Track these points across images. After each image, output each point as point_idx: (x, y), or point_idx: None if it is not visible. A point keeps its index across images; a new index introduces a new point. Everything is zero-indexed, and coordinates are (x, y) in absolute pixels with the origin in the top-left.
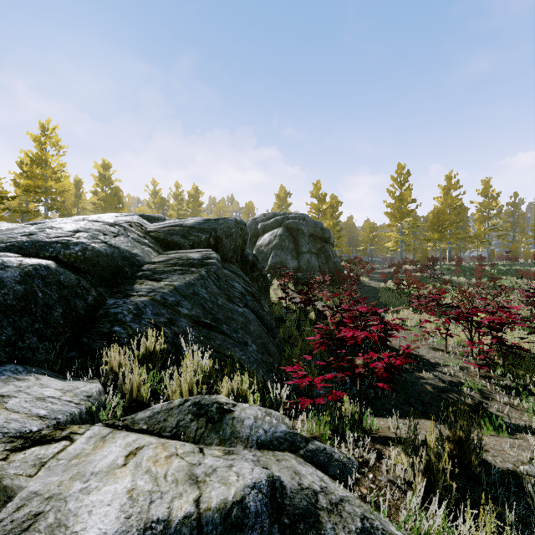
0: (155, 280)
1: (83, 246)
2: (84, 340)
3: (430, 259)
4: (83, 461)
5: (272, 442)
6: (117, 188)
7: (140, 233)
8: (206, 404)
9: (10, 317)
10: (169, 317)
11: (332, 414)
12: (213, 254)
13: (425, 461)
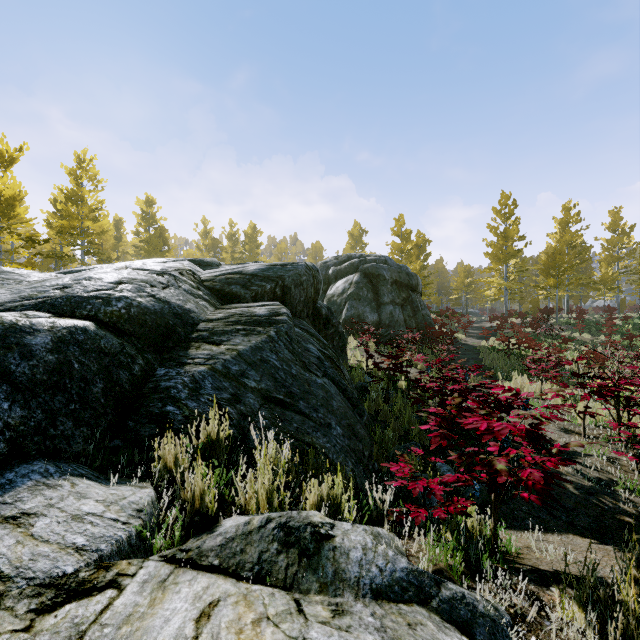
0: (214, 343)
1: (127, 301)
2: (129, 424)
3: (544, 311)
4: (136, 630)
5: (391, 588)
6: (162, 228)
7: (192, 283)
8: (297, 526)
9: (40, 396)
10: (233, 392)
11: (452, 529)
12: (282, 309)
13: (622, 626)
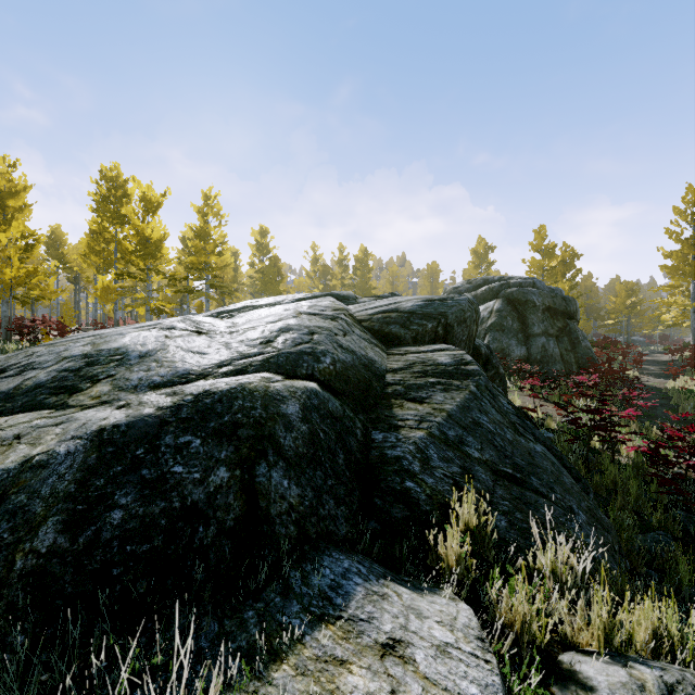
0: (416, 401)
1: (330, 356)
2: (377, 502)
3: None
4: None
5: None
6: (276, 257)
7: (357, 326)
8: None
9: (305, 471)
10: (460, 464)
11: None
12: (466, 355)
13: None
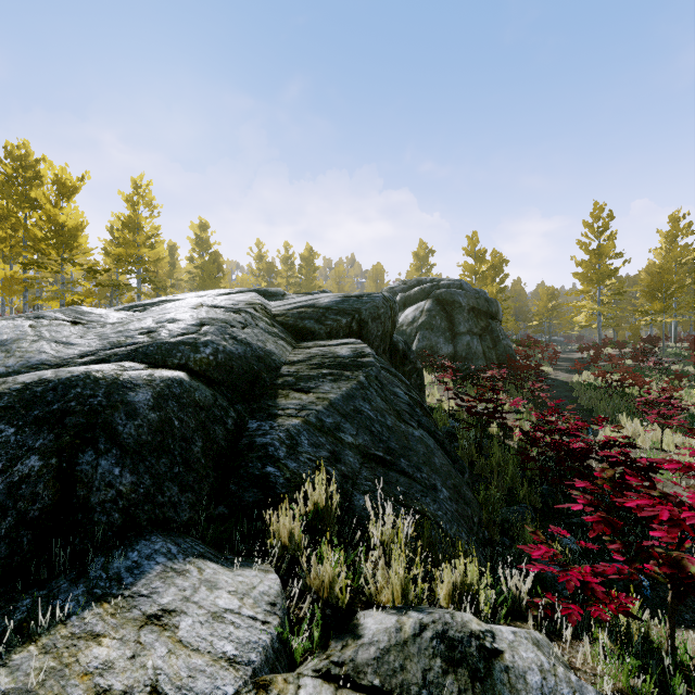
0: (302, 391)
1: (213, 346)
2: (231, 488)
3: (647, 340)
4: None
5: None
6: (216, 253)
7: (267, 320)
8: (459, 638)
9: (146, 459)
10: (330, 448)
11: (609, 629)
12: (366, 348)
13: None
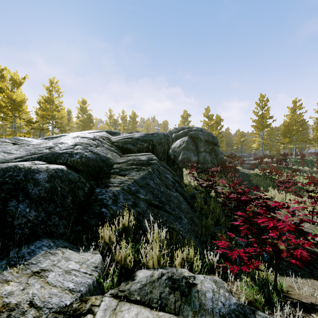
0: (122, 175)
1: (80, 154)
2: (84, 218)
3: (283, 155)
4: None
5: (230, 315)
6: (90, 114)
7: (109, 144)
8: (177, 279)
9: (43, 204)
10: (133, 201)
11: (251, 276)
12: (154, 157)
13: None
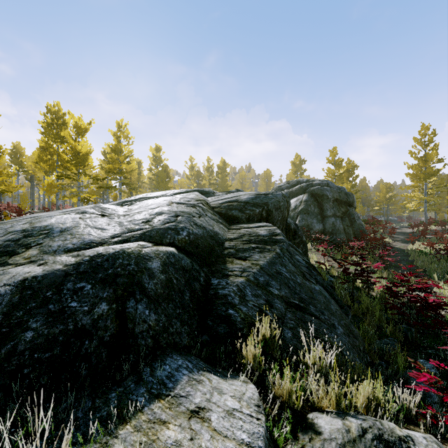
0: (241, 259)
1: (187, 230)
2: (209, 323)
3: None
4: None
5: None
6: (166, 165)
7: (210, 211)
8: (392, 441)
9: (161, 304)
10: (265, 298)
11: None
12: (277, 230)
13: None
